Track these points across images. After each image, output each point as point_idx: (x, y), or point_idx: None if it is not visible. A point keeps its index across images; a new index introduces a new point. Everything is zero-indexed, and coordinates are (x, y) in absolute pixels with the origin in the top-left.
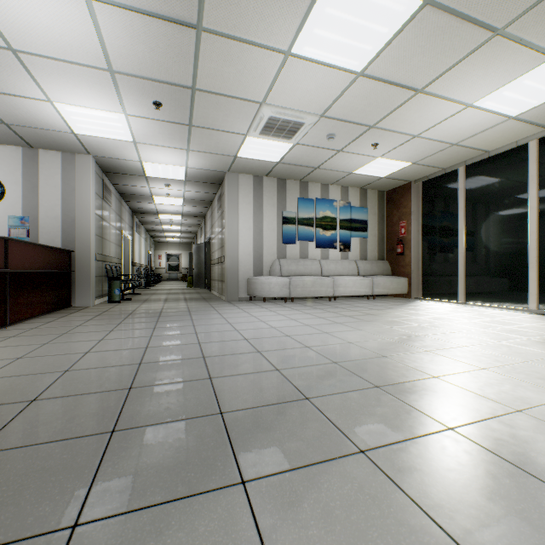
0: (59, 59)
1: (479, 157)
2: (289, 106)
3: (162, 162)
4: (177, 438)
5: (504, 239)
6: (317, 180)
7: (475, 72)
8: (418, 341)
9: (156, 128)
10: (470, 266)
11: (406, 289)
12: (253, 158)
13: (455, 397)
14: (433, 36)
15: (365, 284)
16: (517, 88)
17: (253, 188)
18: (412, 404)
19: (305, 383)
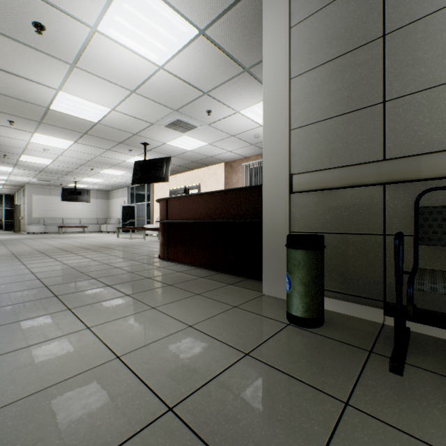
0: (110, 81)
1: None
2: None
3: None
4: None
5: None
6: None
7: None
8: None
9: None
10: None
11: None
12: None
13: None
14: None
15: None
16: None
17: None
18: None
19: None
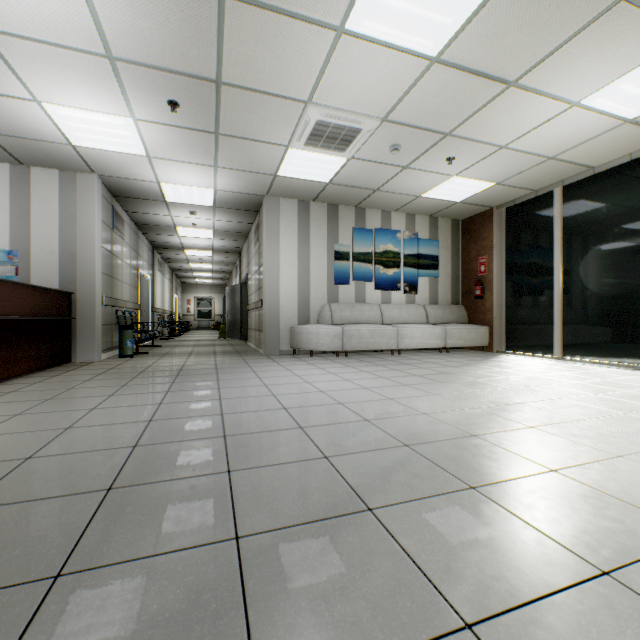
0: (41, 40)
1: (581, 174)
2: (342, 107)
3: (184, 183)
4: (158, 593)
5: (613, 278)
6: (376, 205)
7: (587, 56)
8: (516, 412)
9: (174, 137)
10: (569, 312)
11: (487, 340)
12: (297, 178)
13: (593, 507)
14: (535, 2)
15: (436, 335)
16: (639, 78)
17: (297, 216)
18: (531, 520)
19: (365, 481)
